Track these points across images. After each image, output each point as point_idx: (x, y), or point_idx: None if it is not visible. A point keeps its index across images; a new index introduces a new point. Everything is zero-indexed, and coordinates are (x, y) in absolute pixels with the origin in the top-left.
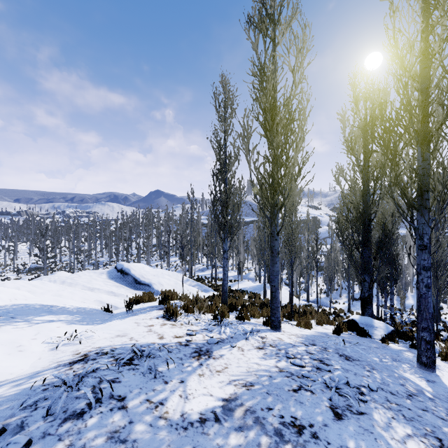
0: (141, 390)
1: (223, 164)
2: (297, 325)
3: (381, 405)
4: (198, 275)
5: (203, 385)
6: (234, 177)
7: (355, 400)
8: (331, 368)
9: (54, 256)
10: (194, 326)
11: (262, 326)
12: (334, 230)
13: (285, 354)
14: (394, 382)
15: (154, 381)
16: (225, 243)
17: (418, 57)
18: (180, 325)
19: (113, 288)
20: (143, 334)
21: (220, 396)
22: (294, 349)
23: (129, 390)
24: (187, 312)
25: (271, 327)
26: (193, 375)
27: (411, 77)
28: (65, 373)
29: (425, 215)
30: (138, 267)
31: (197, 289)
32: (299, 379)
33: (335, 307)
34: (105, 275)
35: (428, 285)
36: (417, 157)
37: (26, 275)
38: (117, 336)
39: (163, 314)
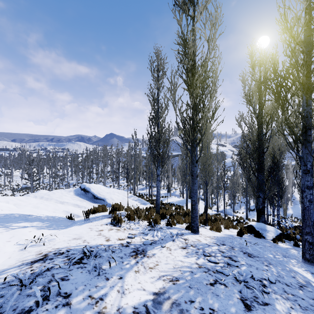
0: (85, 287)
1: (156, 112)
2: (210, 229)
3: (281, 296)
4: (139, 192)
5: (138, 280)
6: (164, 121)
7: (259, 291)
8: (238, 264)
9: (38, 179)
10: (134, 230)
11: (185, 230)
12: (237, 160)
13: (202, 253)
14: (287, 275)
15: (97, 278)
16: (158, 169)
17: (304, 27)
18: (123, 229)
19: (78, 201)
20: (94, 237)
21: (151, 290)
22: (209, 248)
23: (75, 287)
24: (129, 220)
25: (192, 231)
26: (130, 272)
27: (298, 43)
28: (25, 271)
29: (308, 147)
30: (96, 187)
31: (138, 202)
32: (215, 273)
33: (237, 216)
34: (72, 192)
35: (310, 200)
36: (302, 104)
37: (19, 192)
38: (73, 239)
39: (111, 221)
